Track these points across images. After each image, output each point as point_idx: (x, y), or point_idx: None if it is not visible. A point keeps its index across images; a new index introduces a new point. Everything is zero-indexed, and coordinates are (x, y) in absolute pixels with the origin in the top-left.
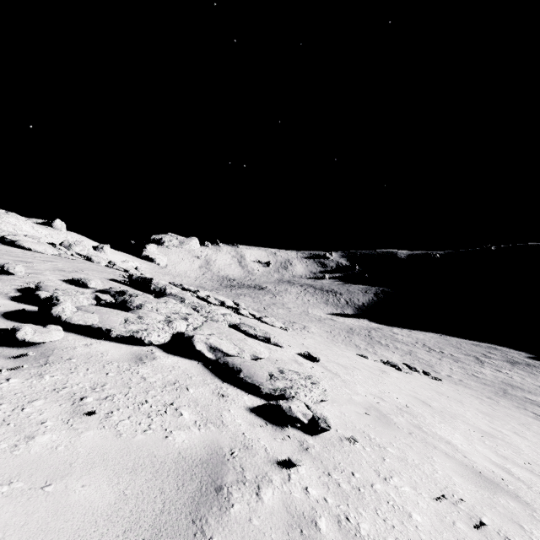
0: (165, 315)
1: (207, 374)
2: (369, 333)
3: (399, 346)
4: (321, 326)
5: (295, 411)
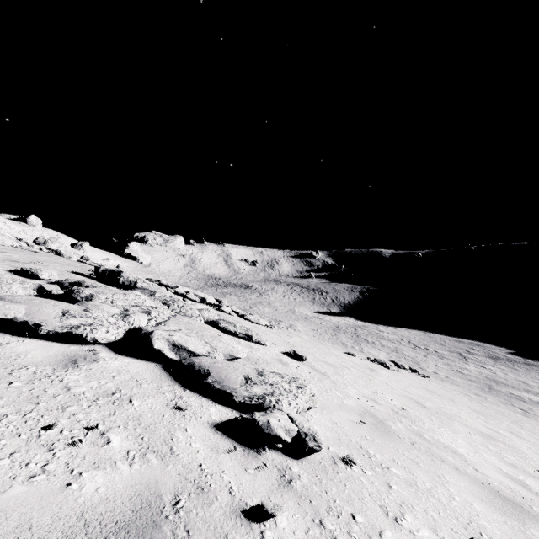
0: (122, 308)
1: (165, 379)
2: (356, 331)
3: (385, 343)
4: (307, 324)
5: (275, 427)
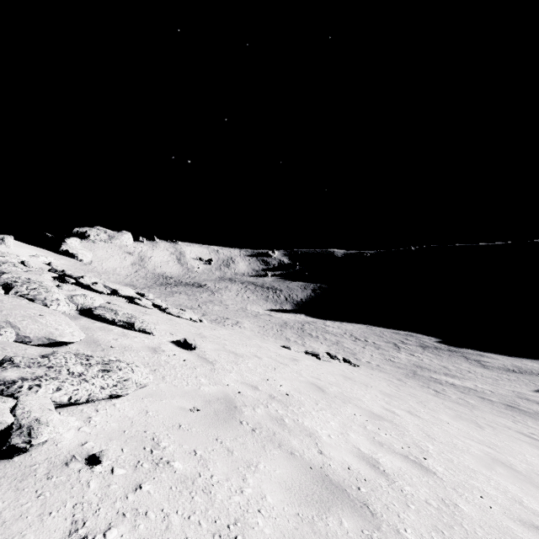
0: None
1: None
2: (303, 326)
3: (328, 337)
4: (255, 321)
5: None
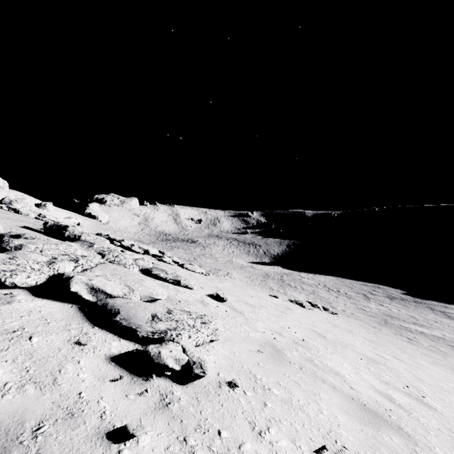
0: (51, 257)
1: (76, 318)
2: (282, 277)
3: (305, 287)
4: (242, 272)
5: (165, 357)
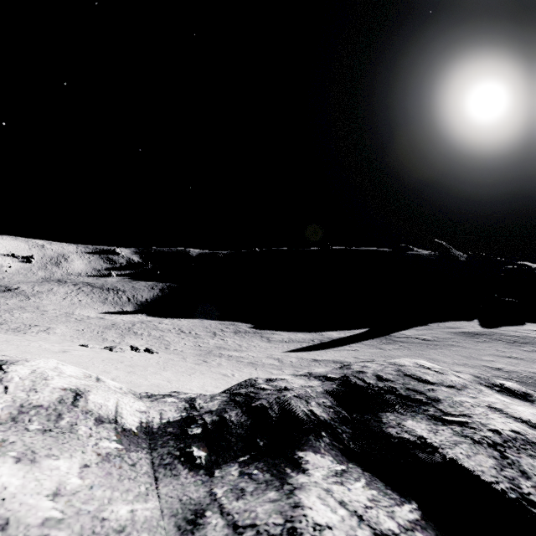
0: None
1: None
2: (132, 326)
3: (154, 333)
4: (75, 325)
5: None
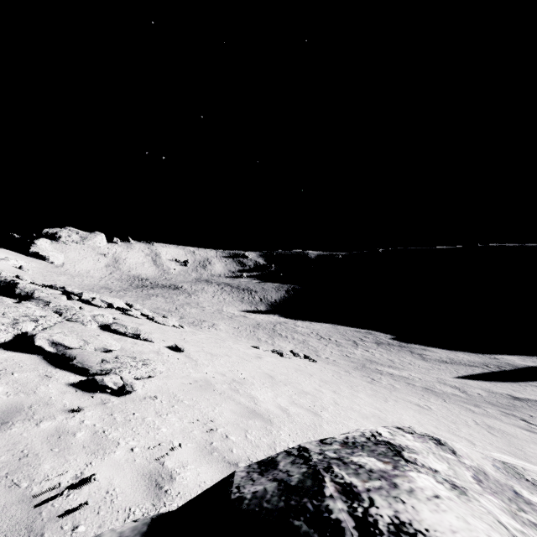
0: (13, 319)
1: (42, 363)
2: (274, 327)
3: (296, 336)
4: (230, 323)
5: (107, 381)
